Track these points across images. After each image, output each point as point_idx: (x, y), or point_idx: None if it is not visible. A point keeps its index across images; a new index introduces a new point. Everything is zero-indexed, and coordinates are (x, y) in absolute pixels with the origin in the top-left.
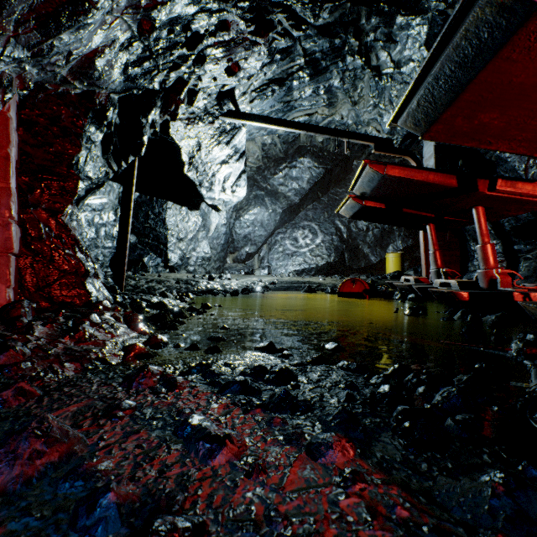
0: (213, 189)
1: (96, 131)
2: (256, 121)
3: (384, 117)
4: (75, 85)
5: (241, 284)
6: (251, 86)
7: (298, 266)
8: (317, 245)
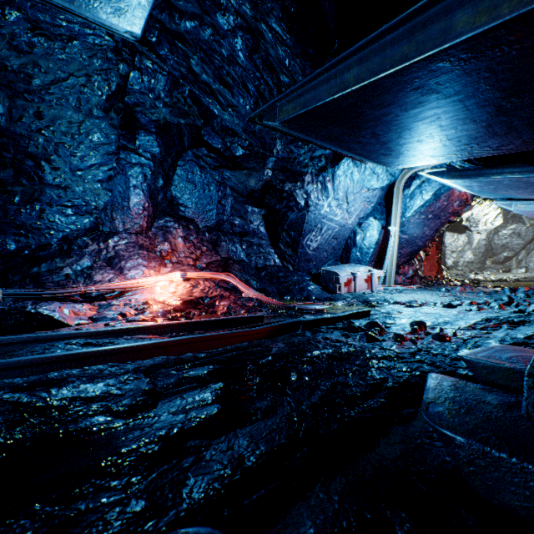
0: (477, 226)
1: None
2: None
3: None
4: None
5: (497, 277)
6: None
7: None
8: None
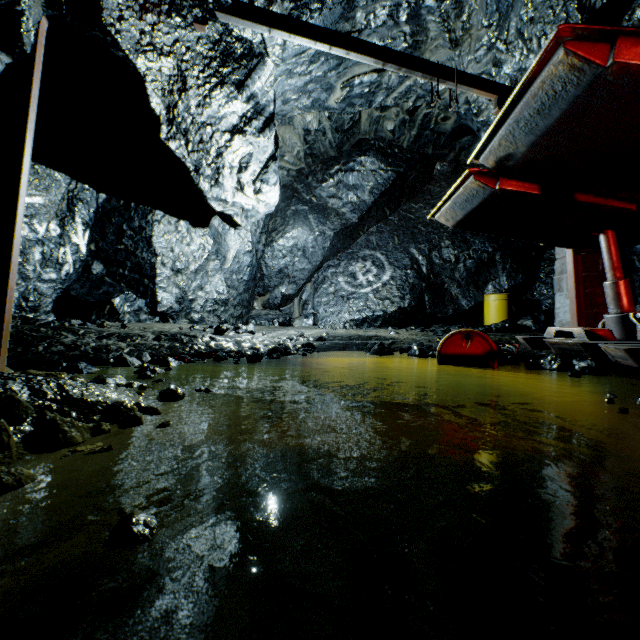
0: (222, 182)
1: None
2: (289, 29)
3: (504, 67)
4: None
5: (269, 340)
6: None
7: (357, 313)
8: (384, 283)
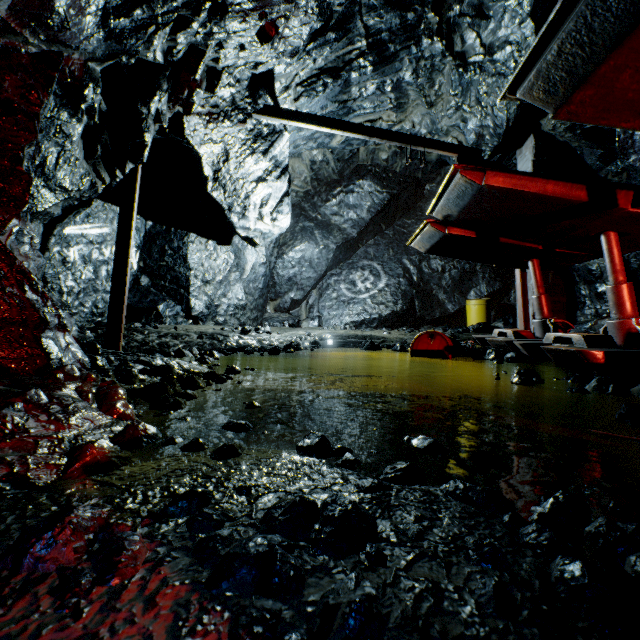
0: (247, 215)
1: (70, 119)
2: (302, 121)
3: (469, 123)
4: (24, 36)
5: (283, 338)
6: (296, 78)
7: (356, 316)
8: (380, 290)
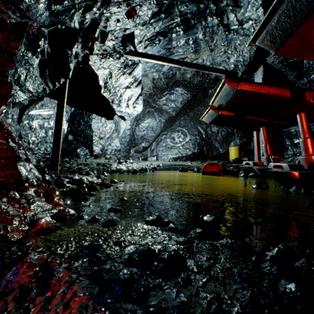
0: (121, 105)
1: (32, 56)
2: (148, 58)
3: (231, 59)
4: (8, 14)
5: (139, 166)
6: (145, 37)
7: (175, 155)
8: (186, 142)
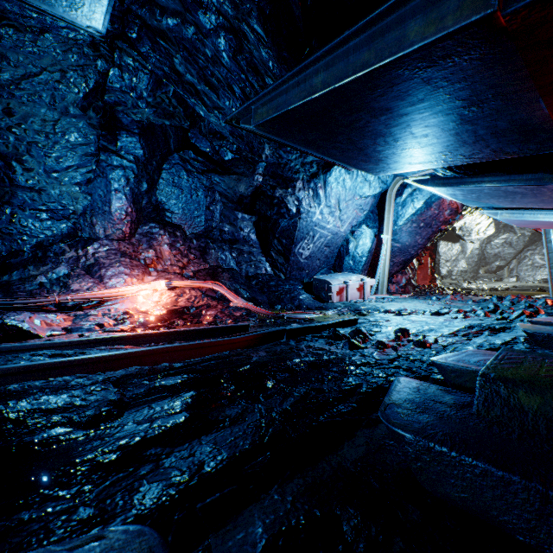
0: (470, 235)
1: None
2: None
3: None
4: None
5: (489, 286)
6: None
7: (545, 275)
8: None
